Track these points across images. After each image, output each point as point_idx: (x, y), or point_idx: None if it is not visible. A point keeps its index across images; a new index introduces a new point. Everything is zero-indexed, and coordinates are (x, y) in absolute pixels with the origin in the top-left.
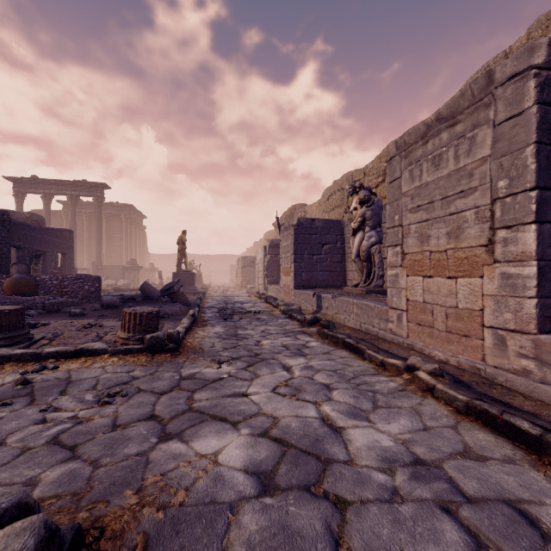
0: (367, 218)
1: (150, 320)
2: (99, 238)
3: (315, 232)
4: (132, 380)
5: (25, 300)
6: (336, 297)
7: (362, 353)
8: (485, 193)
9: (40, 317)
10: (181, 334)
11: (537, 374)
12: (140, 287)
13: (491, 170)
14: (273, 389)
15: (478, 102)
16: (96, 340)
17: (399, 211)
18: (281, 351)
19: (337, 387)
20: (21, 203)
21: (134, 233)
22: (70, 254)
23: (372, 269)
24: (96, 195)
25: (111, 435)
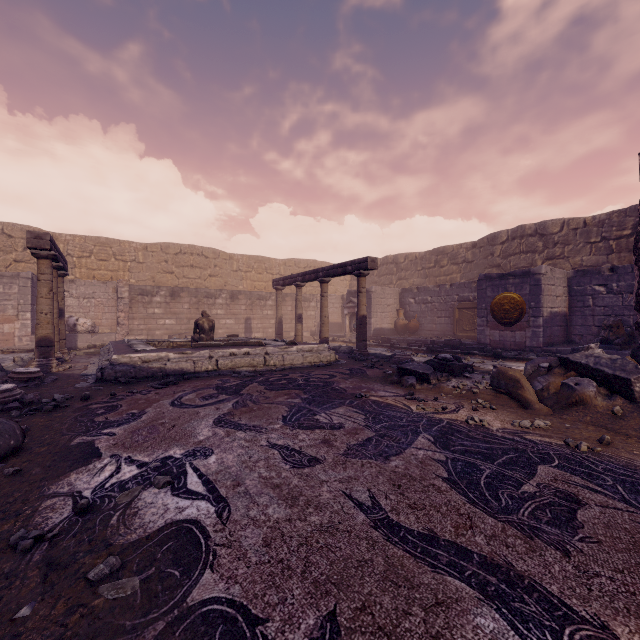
0: None
1: None
2: None
3: None
4: None
5: None
6: None
7: None
8: (16, 302)
9: None
10: None
11: (31, 344)
12: None
13: (18, 297)
14: None
15: (13, 277)
16: None
17: None
18: None
19: None
20: None
21: None
22: None
23: None
24: None
25: None
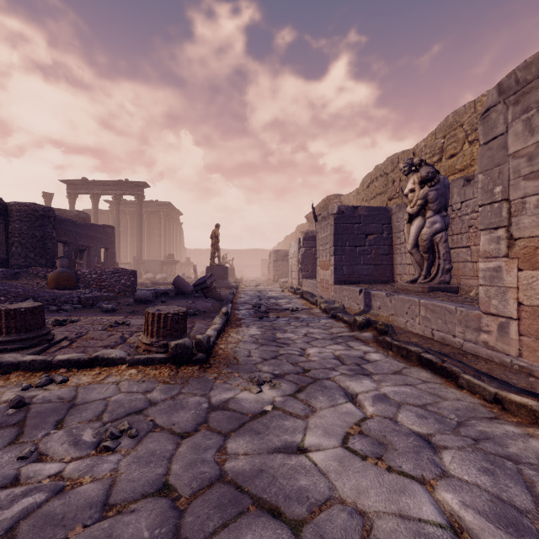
0: (429, 200)
1: (176, 323)
2: (140, 234)
3: (358, 221)
4: (147, 407)
5: (62, 294)
6: (391, 295)
7: (453, 377)
8: None
9: (73, 312)
10: (212, 339)
11: None
12: (173, 281)
13: None
14: (342, 441)
15: None
16: (119, 343)
17: (502, 180)
18: (336, 367)
19: (444, 444)
20: (73, 203)
21: (172, 229)
22: (112, 249)
23: (434, 262)
24: (137, 194)
25: (93, 533)
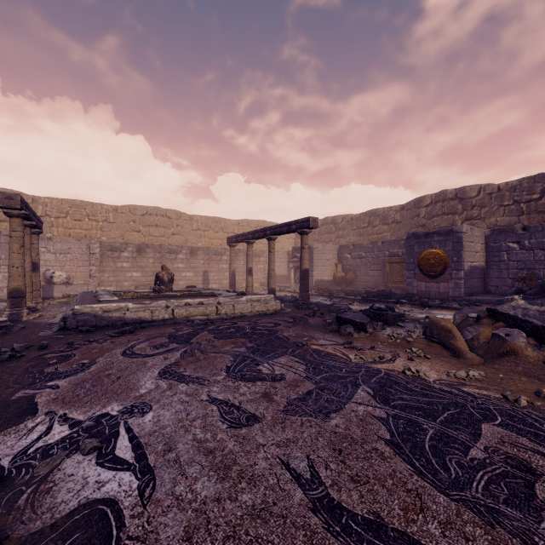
0: None
1: None
2: None
3: None
4: None
5: None
6: None
7: None
8: None
9: None
10: None
11: None
12: None
13: None
14: None
15: None
16: None
17: None
18: None
19: None
20: None
21: None
22: None
23: None
24: None
25: None
